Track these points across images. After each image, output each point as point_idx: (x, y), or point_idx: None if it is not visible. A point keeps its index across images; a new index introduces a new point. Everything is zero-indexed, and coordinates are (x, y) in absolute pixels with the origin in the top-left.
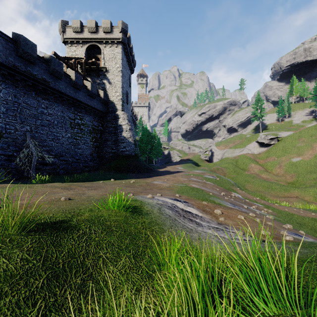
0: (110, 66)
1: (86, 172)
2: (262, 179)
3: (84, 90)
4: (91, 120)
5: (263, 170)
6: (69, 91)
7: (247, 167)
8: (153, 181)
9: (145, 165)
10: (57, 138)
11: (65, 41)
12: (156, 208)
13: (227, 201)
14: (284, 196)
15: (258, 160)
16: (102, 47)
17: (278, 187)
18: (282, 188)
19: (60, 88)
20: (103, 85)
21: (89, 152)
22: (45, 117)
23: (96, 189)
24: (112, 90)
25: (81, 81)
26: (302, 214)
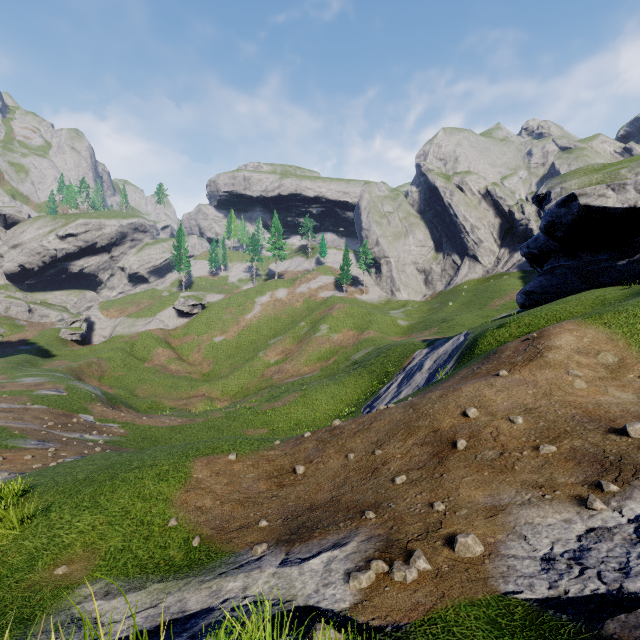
0: None
1: None
2: (168, 374)
3: None
4: None
5: (174, 358)
6: None
7: (150, 354)
8: None
9: None
10: None
11: None
12: None
13: (35, 439)
14: (189, 397)
15: (171, 341)
16: None
17: (185, 385)
18: (189, 385)
19: None
20: None
21: None
22: None
23: None
24: None
25: None
26: (165, 424)
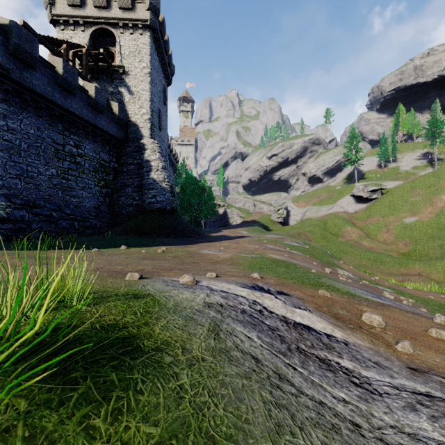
0: (130, 64)
1: (85, 236)
2: (364, 248)
3: (83, 97)
4: (97, 149)
5: (364, 236)
6: (52, 93)
7: (341, 231)
8: (200, 250)
9: (188, 225)
10: (27, 174)
11: (54, 20)
12: (204, 328)
13: (354, 287)
14: (401, 274)
15: (355, 222)
16: (118, 34)
17: (389, 261)
18: (395, 262)
19: (33, 85)
20: (120, 96)
21: (93, 203)
22: (1, 133)
23: (59, 263)
24: (134, 105)
25: (77, 80)
26: None
